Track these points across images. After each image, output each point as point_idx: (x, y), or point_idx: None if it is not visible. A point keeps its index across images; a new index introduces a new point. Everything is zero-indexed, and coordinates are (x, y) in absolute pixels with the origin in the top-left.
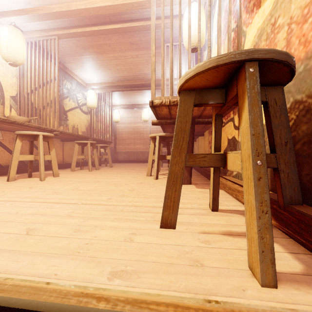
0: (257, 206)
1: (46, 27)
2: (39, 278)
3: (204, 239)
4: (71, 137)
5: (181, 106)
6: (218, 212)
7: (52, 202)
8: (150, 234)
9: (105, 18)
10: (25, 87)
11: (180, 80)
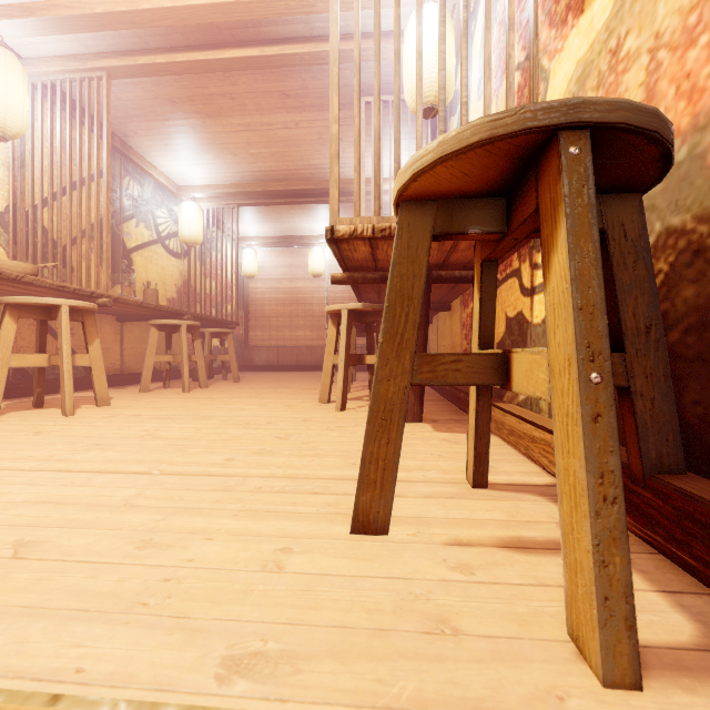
0: (592, 486)
1: (78, 49)
2: (34, 682)
3: (456, 560)
4: (142, 312)
5: (402, 239)
6: (488, 490)
7: (89, 469)
8: (328, 551)
9: (221, 33)
10: (27, 193)
11: (399, 174)
